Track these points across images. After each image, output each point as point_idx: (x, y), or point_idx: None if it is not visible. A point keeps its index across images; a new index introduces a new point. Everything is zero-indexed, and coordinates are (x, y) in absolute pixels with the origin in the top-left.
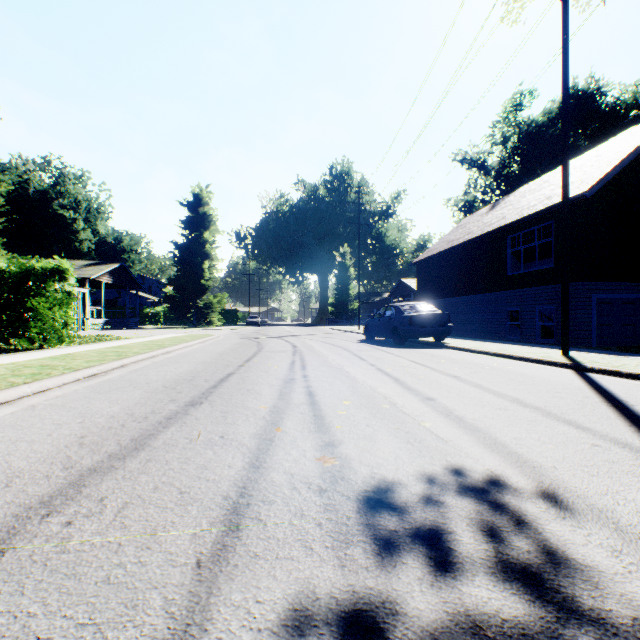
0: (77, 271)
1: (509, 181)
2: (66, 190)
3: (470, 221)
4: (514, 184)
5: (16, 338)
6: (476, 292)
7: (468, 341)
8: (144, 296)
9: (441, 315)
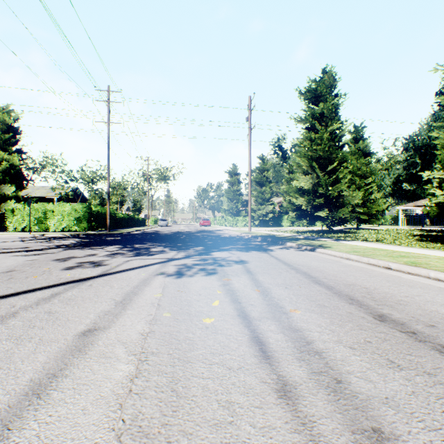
0: None
1: None
2: None
3: None
4: None
5: None
6: None
7: None
8: None
9: None
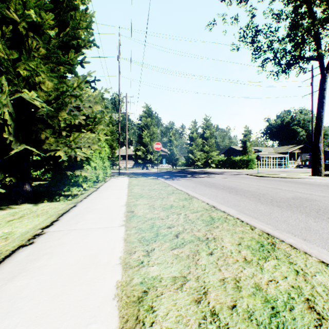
0: (286, 150)
1: None
2: (295, 118)
3: None
4: None
5: (247, 167)
6: None
7: None
8: None
9: None
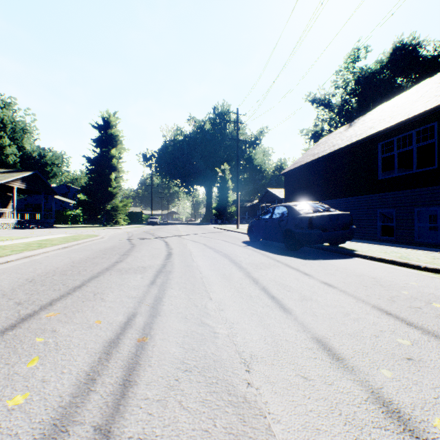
0: None
1: (350, 114)
2: None
3: (330, 138)
4: (354, 117)
5: None
6: (344, 196)
7: (366, 245)
8: (67, 201)
9: (344, 216)
